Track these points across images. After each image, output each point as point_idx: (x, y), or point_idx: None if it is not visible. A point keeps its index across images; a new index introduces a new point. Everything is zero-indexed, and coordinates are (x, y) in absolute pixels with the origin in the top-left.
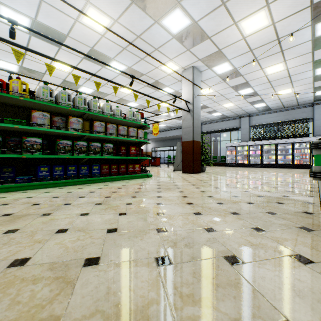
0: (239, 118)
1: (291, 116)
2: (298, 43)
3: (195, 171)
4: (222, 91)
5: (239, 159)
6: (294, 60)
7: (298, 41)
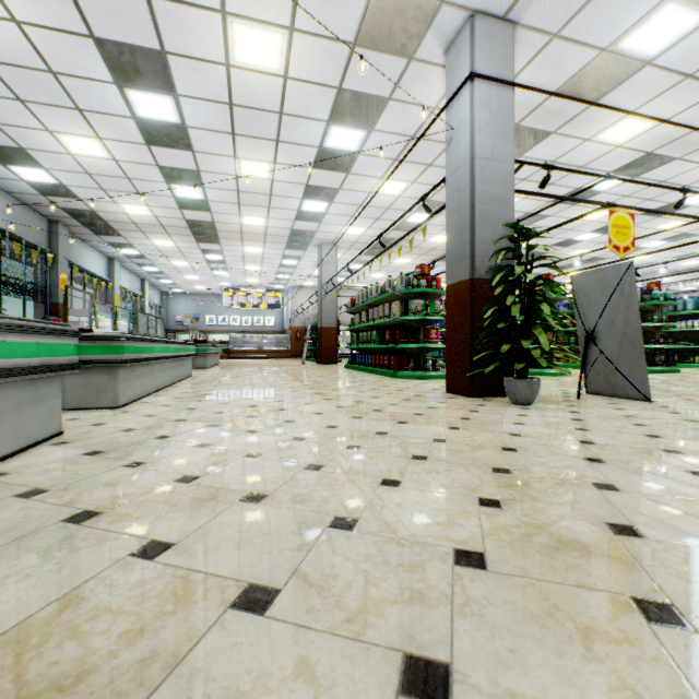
0: None
1: None
2: None
3: (449, 386)
4: None
5: None
6: None
7: None
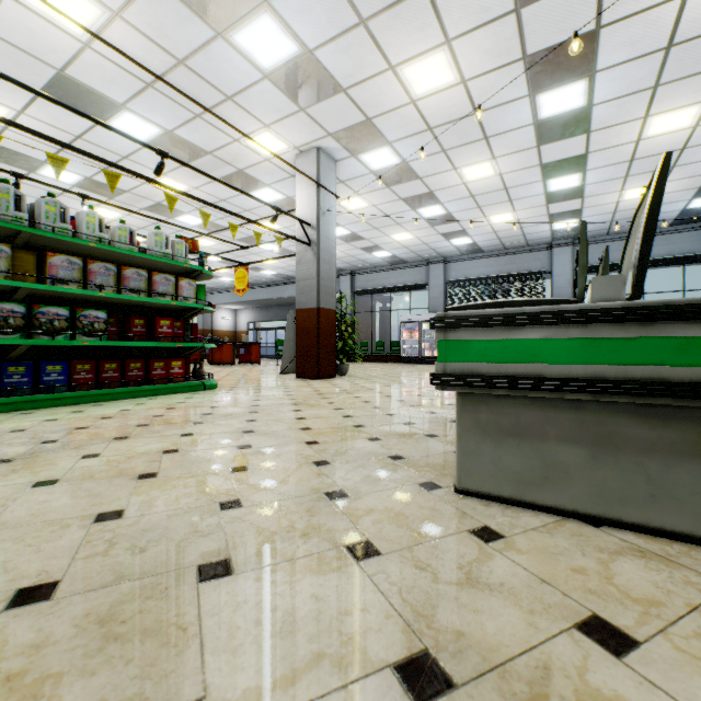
0: (426, 265)
1: (517, 265)
2: (512, 127)
3: (323, 375)
4: (387, 207)
5: (426, 349)
6: (510, 159)
7: (511, 123)
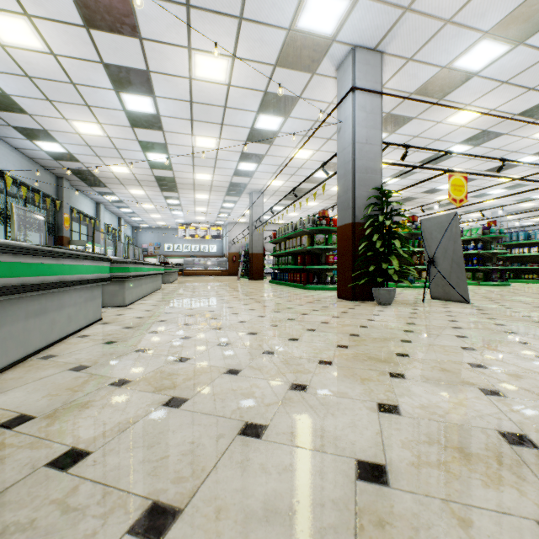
0: None
1: None
2: None
3: (339, 294)
4: None
5: None
6: None
7: None
